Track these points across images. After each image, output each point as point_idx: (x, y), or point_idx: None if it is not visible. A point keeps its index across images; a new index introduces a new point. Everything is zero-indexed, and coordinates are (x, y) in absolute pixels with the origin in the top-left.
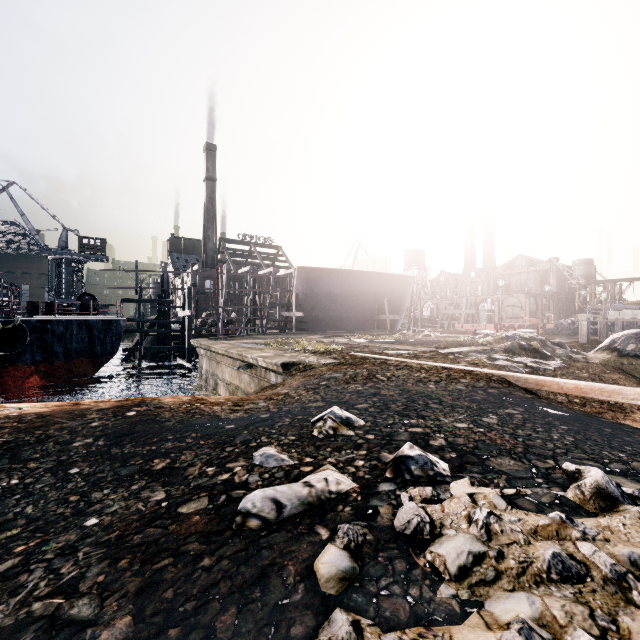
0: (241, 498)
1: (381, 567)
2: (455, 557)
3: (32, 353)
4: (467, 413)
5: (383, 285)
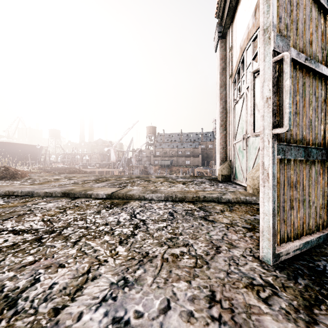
0: None
1: None
2: None
3: None
4: None
5: (28, 149)
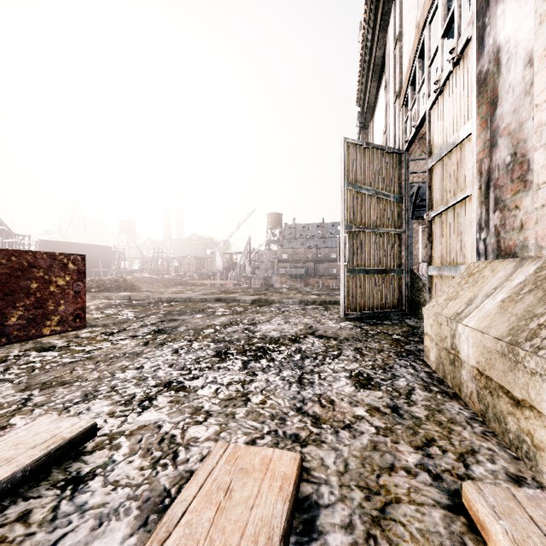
0: None
1: None
2: None
3: None
4: None
5: (99, 252)
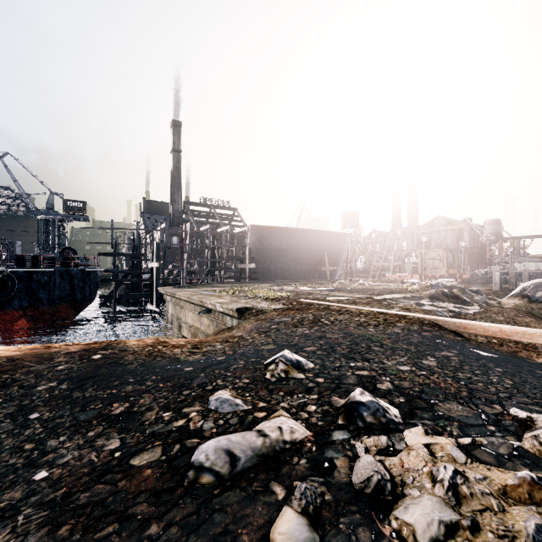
0: (195, 448)
1: (344, 538)
2: (425, 527)
3: (20, 299)
4: (407, 356)
5: (324, 241)
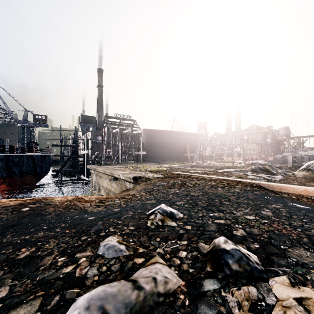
0: (72, 301)
1: None
2: None
3: (1, 172)
4: (249, 208)
5: (186, 138)
